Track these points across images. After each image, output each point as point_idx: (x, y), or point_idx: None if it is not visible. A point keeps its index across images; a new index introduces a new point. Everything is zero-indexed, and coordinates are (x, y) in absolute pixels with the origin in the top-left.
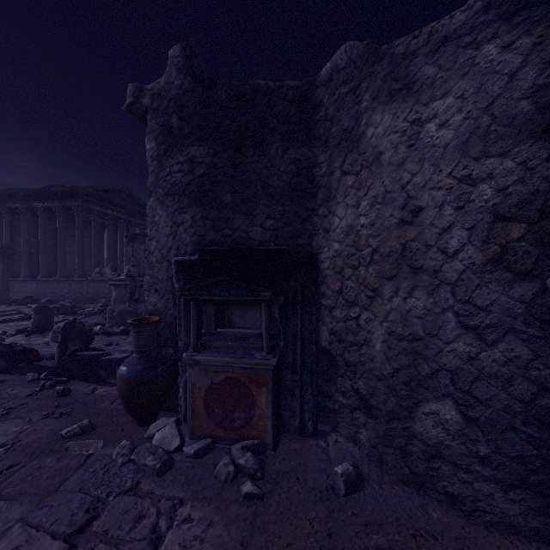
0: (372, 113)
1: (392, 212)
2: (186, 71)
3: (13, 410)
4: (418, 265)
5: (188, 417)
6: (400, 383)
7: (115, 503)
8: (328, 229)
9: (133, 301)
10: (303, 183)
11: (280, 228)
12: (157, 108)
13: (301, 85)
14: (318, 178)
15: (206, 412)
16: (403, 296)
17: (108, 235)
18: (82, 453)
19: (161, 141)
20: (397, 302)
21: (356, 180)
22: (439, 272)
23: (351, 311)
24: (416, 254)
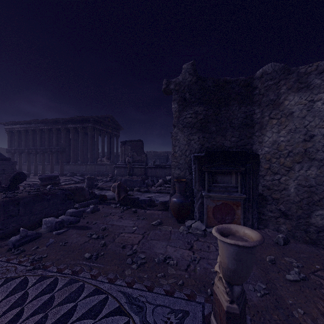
0: (288, 95)
1: (299, 136)
2: (194, 75)
3: (122, 216)
4: (312, 157)
5: (205, 218)
6: (303, 204)
7: (195, 243)
8: (261, 142)
9: (129, 175)
10: (248, 122)
11: (238, 141)
12: (178, 90)
13: (246, 79)
14: (255, 119)
15: (213, 217)
16: (305, 169)
17: (102, 141)
18: (167, 230)
19: (180, 104)
20: (302, 172)
21: (277, 122)
22: (323, 160)
23: (275, 176)
24: (311, 153)
